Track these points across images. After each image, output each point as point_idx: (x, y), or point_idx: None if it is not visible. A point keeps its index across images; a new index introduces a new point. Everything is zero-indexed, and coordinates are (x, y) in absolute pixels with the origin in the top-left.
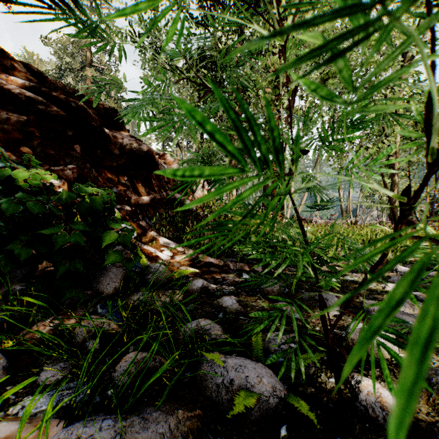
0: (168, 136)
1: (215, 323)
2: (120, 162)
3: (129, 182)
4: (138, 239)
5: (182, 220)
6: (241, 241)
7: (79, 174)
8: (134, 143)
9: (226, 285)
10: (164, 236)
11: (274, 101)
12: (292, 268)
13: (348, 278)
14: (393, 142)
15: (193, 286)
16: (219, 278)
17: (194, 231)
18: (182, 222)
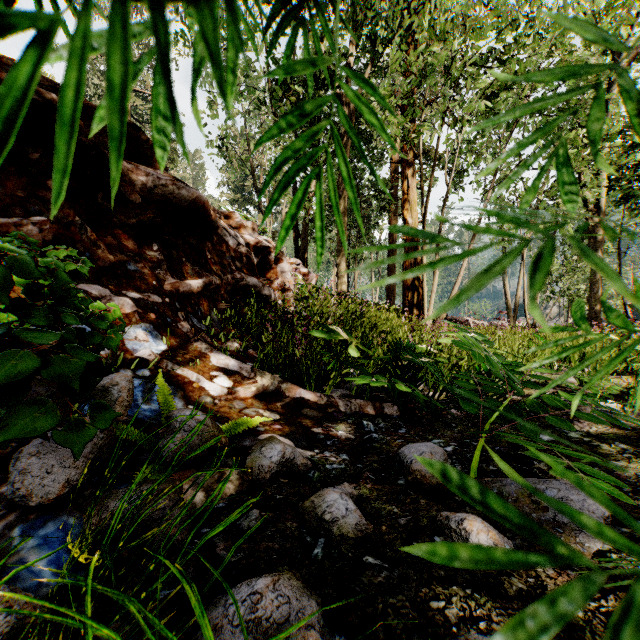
0: (246, 196)
1: (302, 591)
2: (143, 217)
3: (163, 255)
4: (168, 355)
5: (259, 321)
6: (359, 358)
7: (59, 235)
8: (170, 184)
9: (331, 451)
10: (223, 348)
11: (408, 133)
12: (454, 410)
13: (568, 433)
14: (596, 197)
15: (261, 460)
16: (319, 432)
17: (277, 339)
18: (259, 324)
